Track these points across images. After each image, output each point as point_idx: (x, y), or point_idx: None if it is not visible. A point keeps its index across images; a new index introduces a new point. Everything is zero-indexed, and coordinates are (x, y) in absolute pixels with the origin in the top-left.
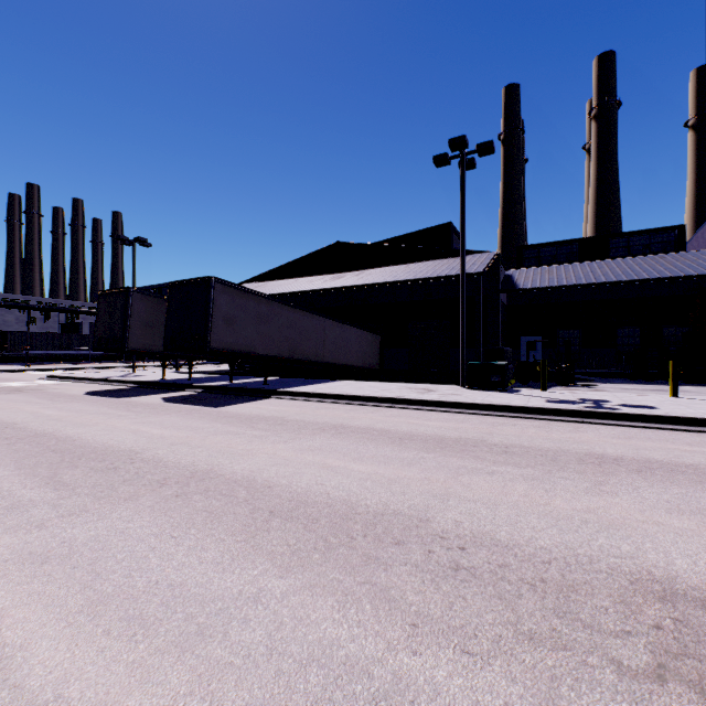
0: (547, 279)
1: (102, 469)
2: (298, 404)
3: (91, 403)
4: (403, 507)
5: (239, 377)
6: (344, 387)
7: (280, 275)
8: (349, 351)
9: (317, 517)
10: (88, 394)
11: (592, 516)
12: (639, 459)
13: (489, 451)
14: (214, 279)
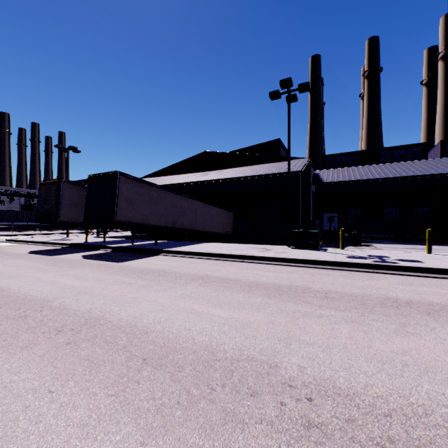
0: (341, 176)
1: (14, 317)
2: (177, 259)
3: (29, 259)
4: (254, 352)
5: (139, 240)
6: (209, 247)
7: (168, 172)
8: (213, 223)
9: (182, 365)
10: (30, 253)
11: (409, 359)
12: (424, 302)
13: (314, 297)
14: (119, 173)
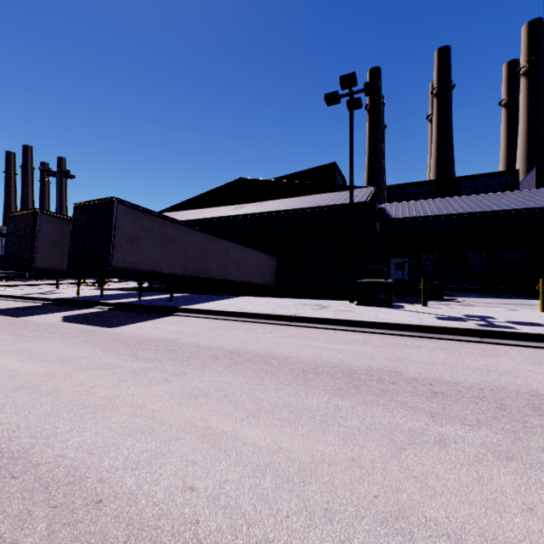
0: (414, 211)
1: None
2: (197, 322)
3: None
4: None
5: (151, 294)
6: (244, 304)
7: (191, 205)
8: (249, 270)
9: None
10: None
11: None
12: None
13: (414, 392)
14: (116, 200)
